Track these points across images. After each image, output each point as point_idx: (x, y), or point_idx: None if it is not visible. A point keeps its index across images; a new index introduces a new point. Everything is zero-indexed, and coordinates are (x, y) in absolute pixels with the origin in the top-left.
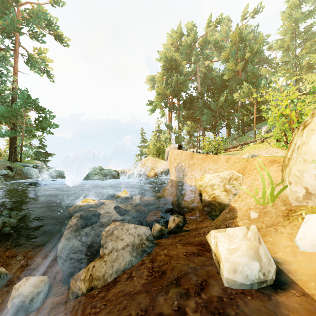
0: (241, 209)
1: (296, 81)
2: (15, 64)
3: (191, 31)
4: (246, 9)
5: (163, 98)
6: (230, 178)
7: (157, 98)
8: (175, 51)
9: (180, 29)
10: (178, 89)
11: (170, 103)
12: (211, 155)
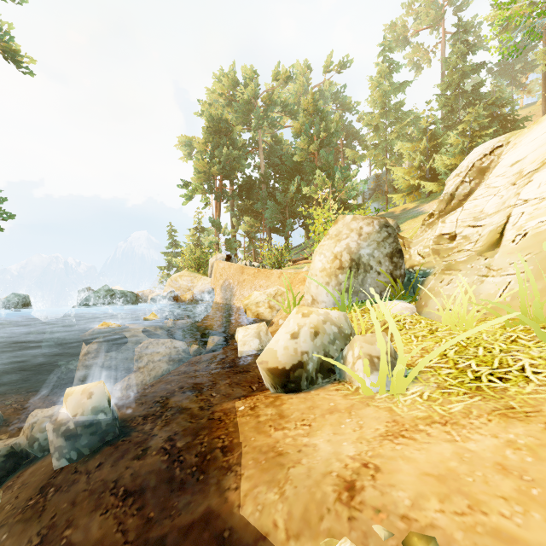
0: (277, 321)
1: (387, 172)
2: None
3: (250, 81)
4: (329, 59)
5: (206, 178)
6: (275, 295)
7: (196, 178)
8: (226, 105)
9: (234, 73)
10: (231, 167)
11: (218, 188)
12: (263, 270)
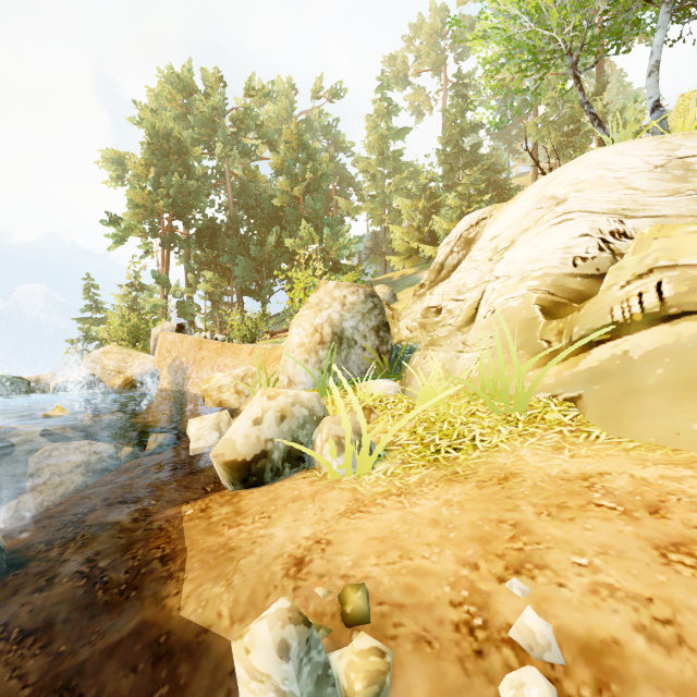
0: None
1: (385, 230)
2: None
3: (213, 91)
4: (319, 83)
5: (147, 214)
6: (245, 376)
7: (131, 213)
8: (178, 116)
9: (189, 76)
10: (186, 203)
11: (166, 230)
12: (230, 344)
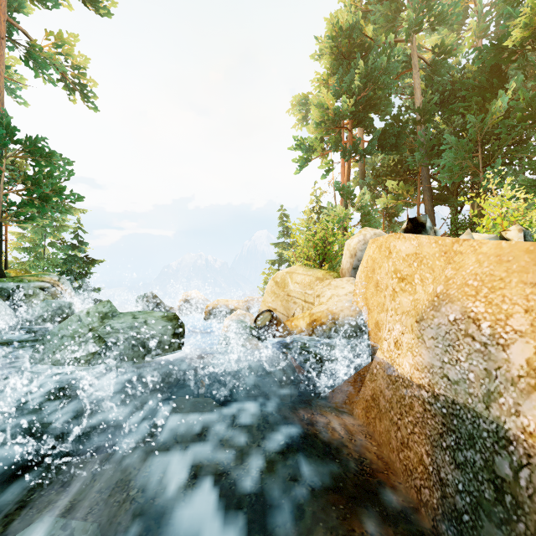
0: None
1: None
2: None
3: None
4: None
5: (328, 127)
6: None
7: (314, 128)
8: None
9: None
10: (367, 104)
11: (346, 142)
12: None
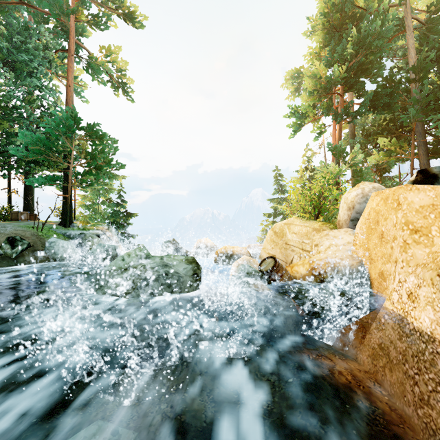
0: None
1: None
2: (68, 72)
3: None
4: None
5: (321, 94)
6: None
7: (307, 96)
8: None
9: None
10: (358, 70)
11: (337, 106)
12: None
